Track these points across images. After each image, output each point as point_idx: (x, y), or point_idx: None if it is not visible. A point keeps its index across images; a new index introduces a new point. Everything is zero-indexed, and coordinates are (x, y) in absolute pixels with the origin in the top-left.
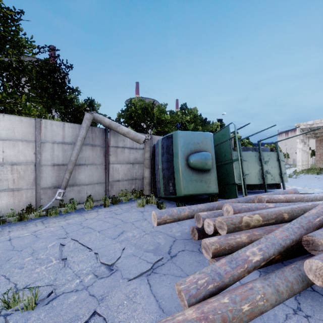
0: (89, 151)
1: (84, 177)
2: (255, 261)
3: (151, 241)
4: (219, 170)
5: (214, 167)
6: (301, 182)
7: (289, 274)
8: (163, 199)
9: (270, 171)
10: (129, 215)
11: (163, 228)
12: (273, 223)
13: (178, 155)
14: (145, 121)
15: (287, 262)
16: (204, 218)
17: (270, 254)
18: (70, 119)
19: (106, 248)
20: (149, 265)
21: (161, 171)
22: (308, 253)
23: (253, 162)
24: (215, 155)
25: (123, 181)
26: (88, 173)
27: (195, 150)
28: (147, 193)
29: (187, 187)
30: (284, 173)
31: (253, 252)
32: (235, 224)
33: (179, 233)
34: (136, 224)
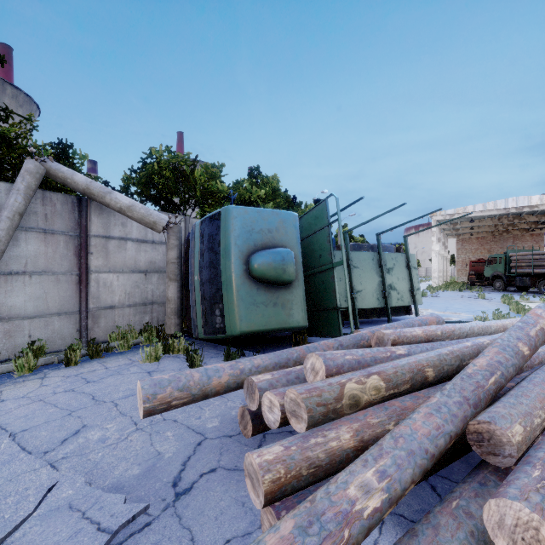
0: (37, 244)
1: (23, 301)
2: (369, 512)
3: (141, 452)
4: (311, 284)
5: (300, 277)
6: (440, 304)
7: (450, 535)
8: (205, 342)
9: (396, 285)
10: (116, 383)
11: (183, 411)
12: (406, 391)
13: (230, 253)
14: (179, 193)
15: (436, 475)
16: (264, 388)
17: (405, 482)
18: (12, 180)
19: (3, 488)
20: (98, 542)
21: (199, 286)
22: (472, 450)
23: (368, 270)
24: (304, 256)
25: (124, 309)
26: (33, 292)
27: (263, 243)
28: (173, 331)
29: (248, 318)
30: (417, 289)
31: (366, 486)
32: (327, 404)
33: (217, 420)
34: (122, 404)
